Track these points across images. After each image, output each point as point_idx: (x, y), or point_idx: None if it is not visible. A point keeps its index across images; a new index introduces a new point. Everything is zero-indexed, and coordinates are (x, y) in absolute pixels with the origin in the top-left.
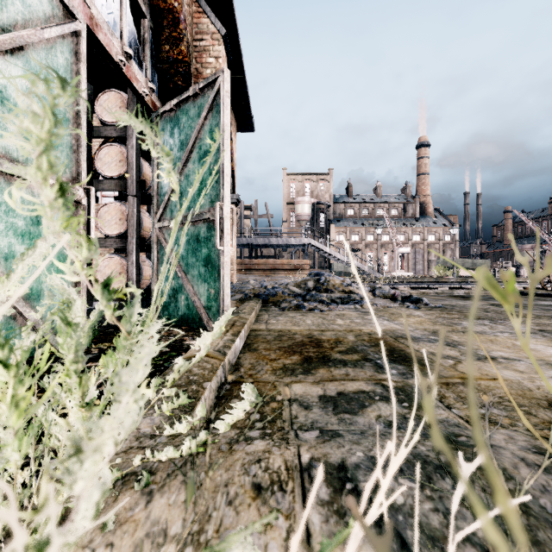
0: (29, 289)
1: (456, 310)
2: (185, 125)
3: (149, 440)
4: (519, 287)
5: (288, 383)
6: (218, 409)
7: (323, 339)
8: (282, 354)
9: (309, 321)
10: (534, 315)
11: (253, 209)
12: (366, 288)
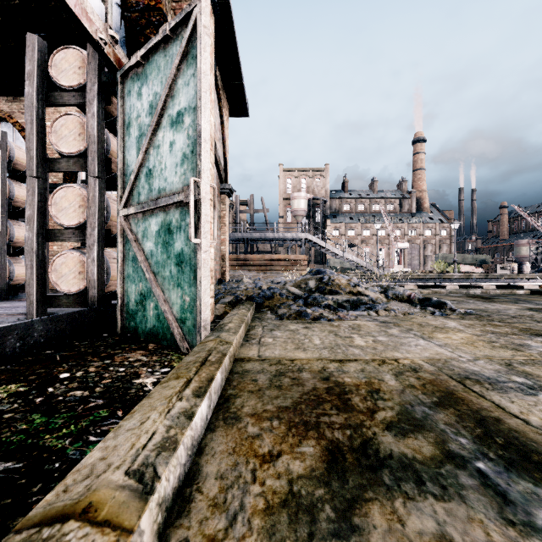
0: None
1: (496, 318)
2: (155, 81)
3: None
4: (535, 285)
5: None
6: None
7: (347, 384)
8: (284, 433)
9: (317, 339)
10: None
11: (248, 203)
12: (376, 288)
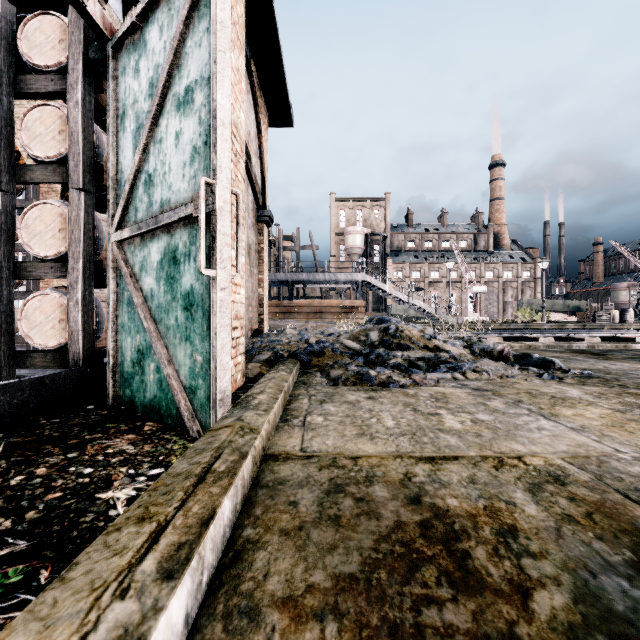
0: None
1: (629, 383)
2: (156, 49)
3: None
4: None
5: None
6: None
7: (453, 512)
8: None
9: (388, 418)
10: None
11: (294, 239)
12: (458, 342)
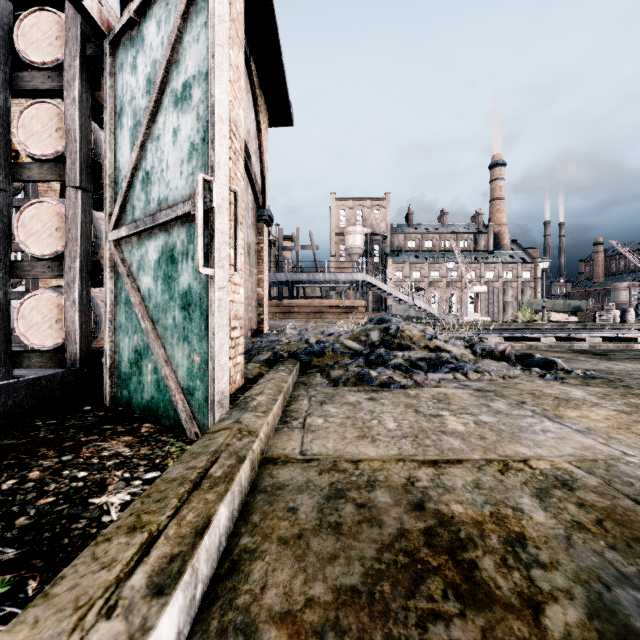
0: None
1: (633, 383)
2: (153, 44)
3: None
4: None
5: None
6: None
7: (459, 519)
8: None
9: (390, 420)
10: None
11: (294, 238)
12: (459, 342)
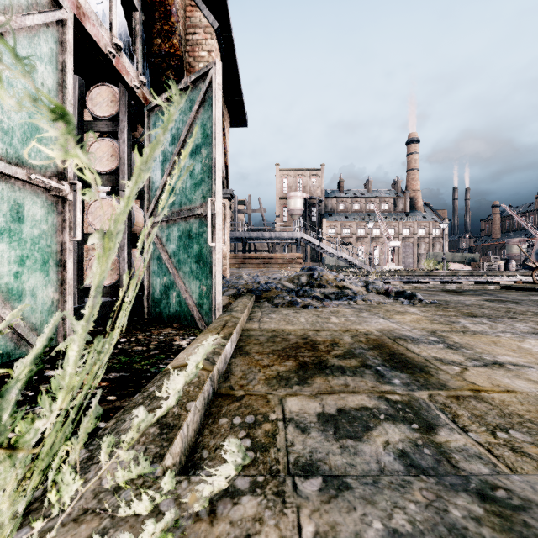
0: (9, 289)
1: (451, 306)
2: (177, 119)
3: (111, 496)
4: (510, 281)
5: (282, 396)
6: (204, 432)
7: (318, 340)
8: (276, 358)
9: (303, 319)
10: (531, 312)
11: (246, 203)
12: (360, 283)
